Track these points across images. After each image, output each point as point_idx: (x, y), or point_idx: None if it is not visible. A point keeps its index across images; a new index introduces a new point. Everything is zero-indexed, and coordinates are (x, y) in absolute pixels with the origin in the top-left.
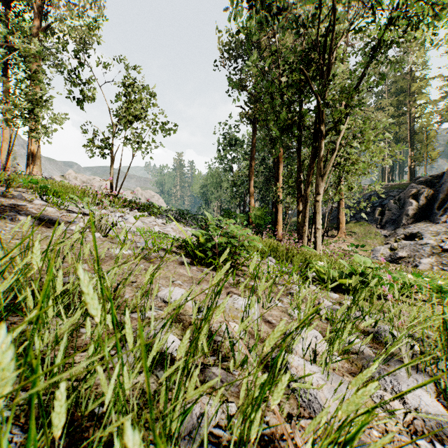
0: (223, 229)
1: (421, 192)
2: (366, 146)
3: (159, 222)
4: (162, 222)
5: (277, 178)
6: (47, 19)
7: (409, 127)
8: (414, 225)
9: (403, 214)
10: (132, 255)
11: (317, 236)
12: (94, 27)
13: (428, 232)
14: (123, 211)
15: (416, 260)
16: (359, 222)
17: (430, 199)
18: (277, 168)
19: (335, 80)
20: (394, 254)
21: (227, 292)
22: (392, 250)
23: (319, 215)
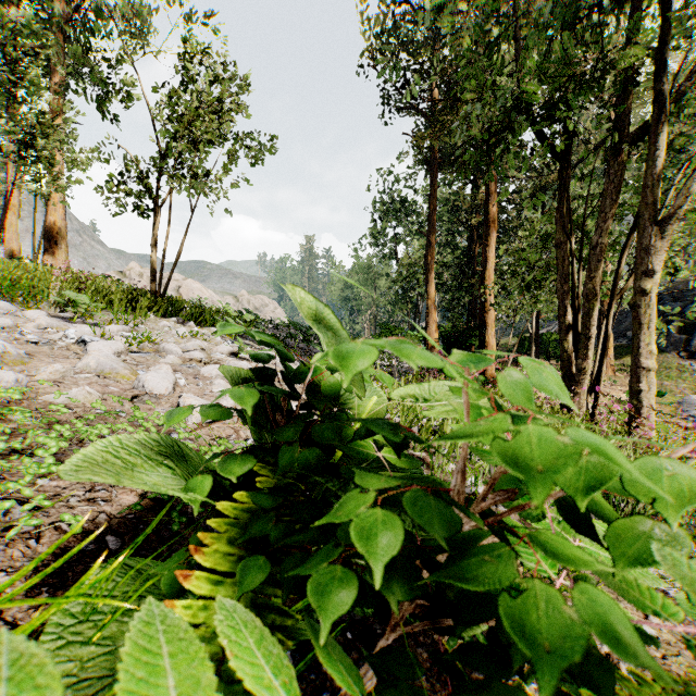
0: None
1: None
2: None
3: (224, 350)
4: (231, 351)
5: (485, 262)
6: None
7: None
8: None
9: None
10: None
11: (643, 387)
12: None
13: None
14: (150, 323)
15: None
16: None
17: None
18: (485, 242)
19: None
20: None
21: None
22: None
23: (649, 332)
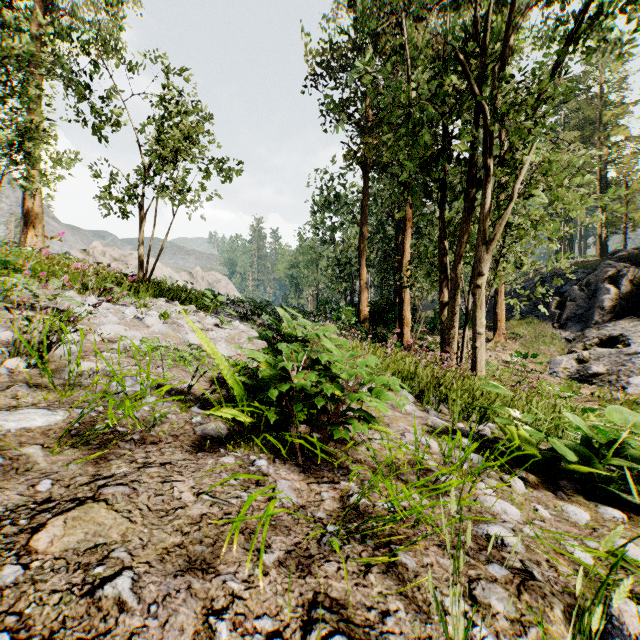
0: (308, 353)
1: (622, 274)
2: (556, 195)
3: (210, 322)
4: (215, 323)
5: (403, 252)
6: (54, 11)
7: (599, 176)
8: (613, 324)
9: (595, 307)
10: (57, 429)
11: (477, 345)
12: (107, 2)
13: (638, 334)
14: (151, 303)
15: (621, 378)
16: (525, 318)
17: (637, 284)
18: (403, 236)
19: (503, 86)
20: (584, 369)
21: (307, 609)
22: (580, 362)
23: (481, 311)
